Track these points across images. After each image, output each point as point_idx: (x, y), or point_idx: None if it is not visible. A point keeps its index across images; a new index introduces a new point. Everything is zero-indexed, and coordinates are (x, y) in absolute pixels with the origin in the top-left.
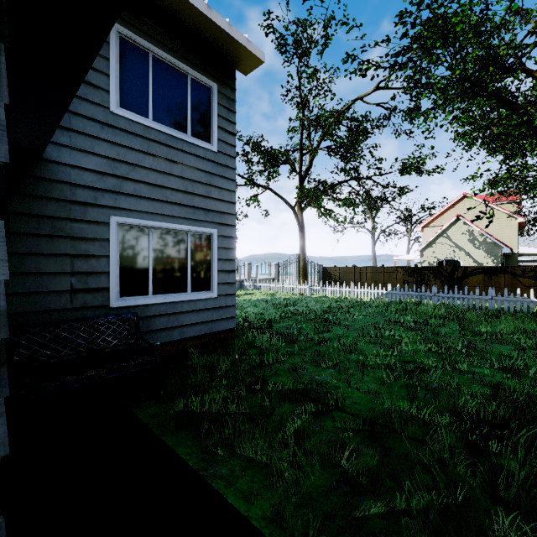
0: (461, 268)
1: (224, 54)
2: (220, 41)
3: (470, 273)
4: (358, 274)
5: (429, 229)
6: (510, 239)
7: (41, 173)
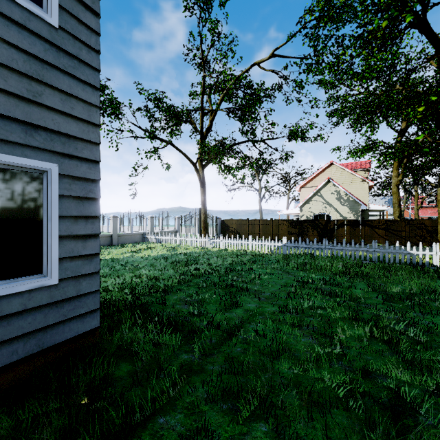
0: (333, 221)
1: None
2: None
3: (339, 226)
4: (251, 226)
5: (305, 189)
6: (363, 198)
7: None
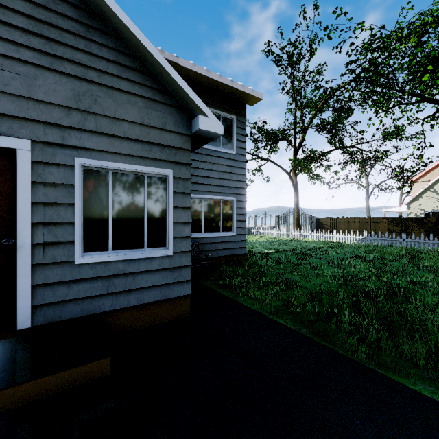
0: None
1: (239, 99)
2: (237, 94)
3: None
4: (347, 224)
5: (418, 184)
6: None
7: None
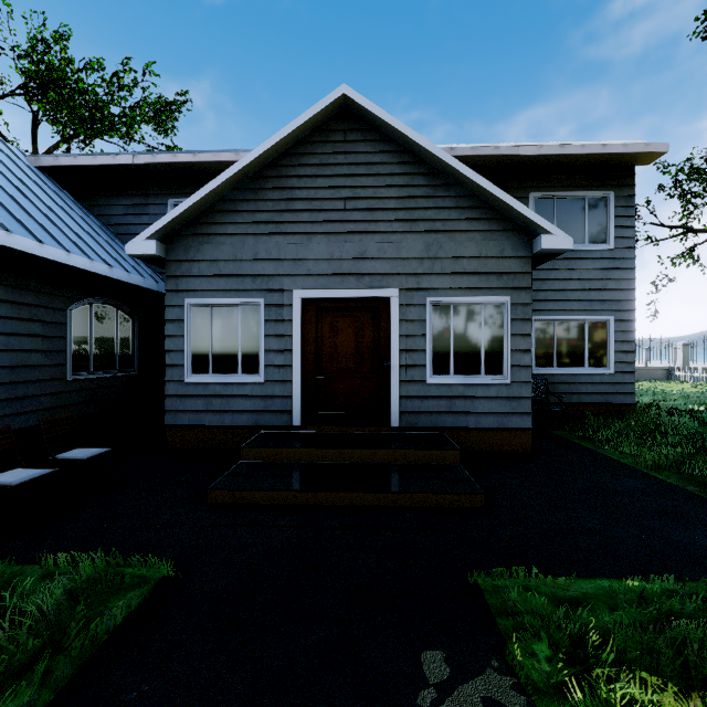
0: None
1: (620, 163)
2: (615, 159)
3: None
4: None
5: None
6: None
7: None
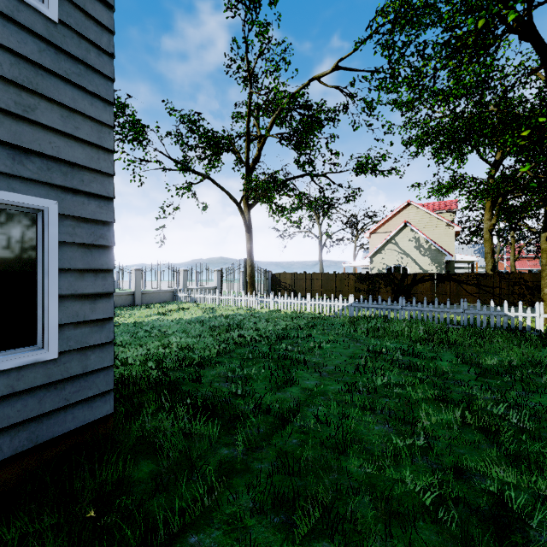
0: (411, 275)
1: None
2: None
3: (419, 281)
4: (309, 281)
5: (376, 235)
6: (448, 247)
7: None
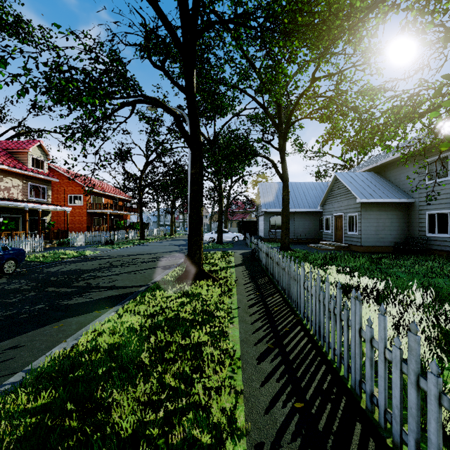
0: None
1: None
2: None
3: None
4: None
5: None
6: None
7: (414, 205)
